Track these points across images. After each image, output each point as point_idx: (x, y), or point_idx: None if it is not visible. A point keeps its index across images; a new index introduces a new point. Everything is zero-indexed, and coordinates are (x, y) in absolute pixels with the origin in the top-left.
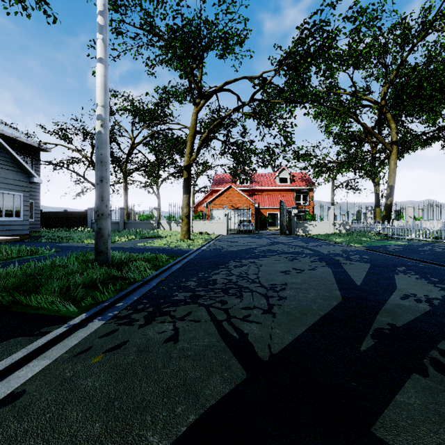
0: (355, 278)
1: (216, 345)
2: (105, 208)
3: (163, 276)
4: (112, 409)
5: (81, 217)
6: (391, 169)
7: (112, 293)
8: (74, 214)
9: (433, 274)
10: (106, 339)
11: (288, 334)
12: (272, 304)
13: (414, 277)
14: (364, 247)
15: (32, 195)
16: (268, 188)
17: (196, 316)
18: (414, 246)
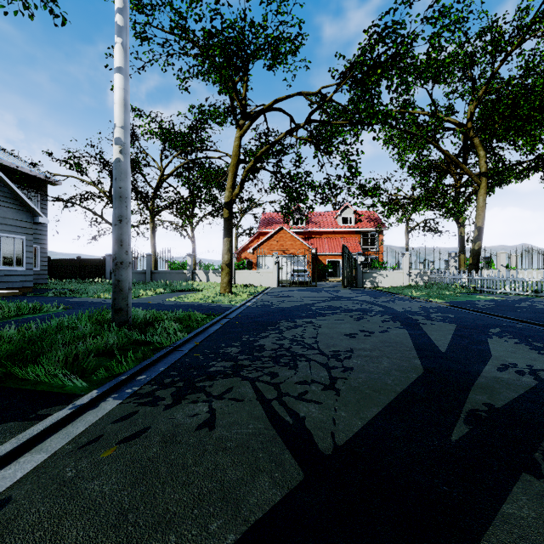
0: (438, 343)
1: (264, 433)
2: (125, 255)
3: (197, 340)
4: (125, 525)
5: (98, 266)
6: (480, 206)
7: (133, 363)
8: (89, 262)
9: (536, 338)
10: (121, 425)
11: (356, 417)
12: (335, 378)
13: (512, 341)
14: (447, 303)
15: (37, 239)
16: (328, 230)
17: (238, 394)
18: (509, 302)
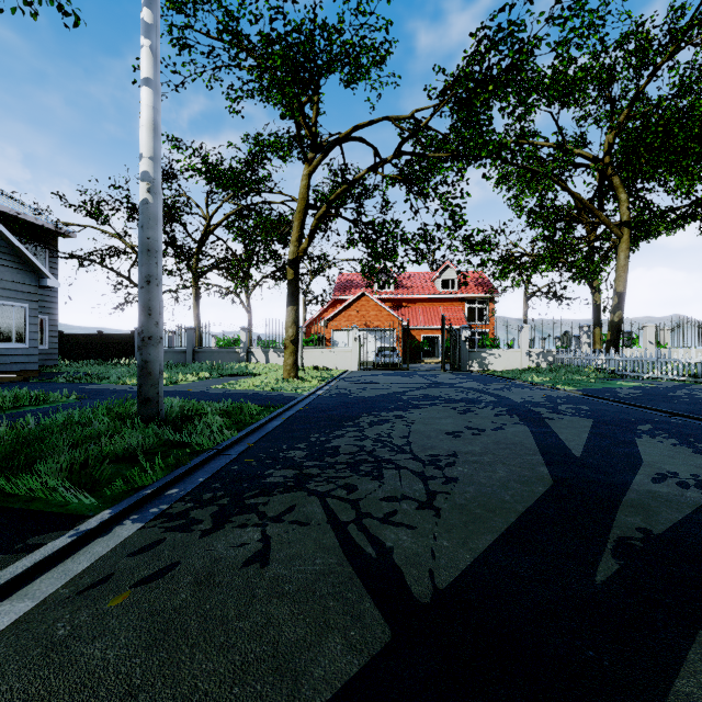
0: (571, 444)
1: (336, 571)
2: (154, 328)
3: (250, 440)
4: None
5: (125, 343)
6: (620, 266)
7: (162, 472)
8: (113, 338)
9: (700, 438)
10: (140, 559)
11: (463, 548)
12: (434, 492)
13: (669, 441)
14: (580, 392)
15: (45, 308)
16: (424, 297)
17: (302, 514)
18: (661, 389)
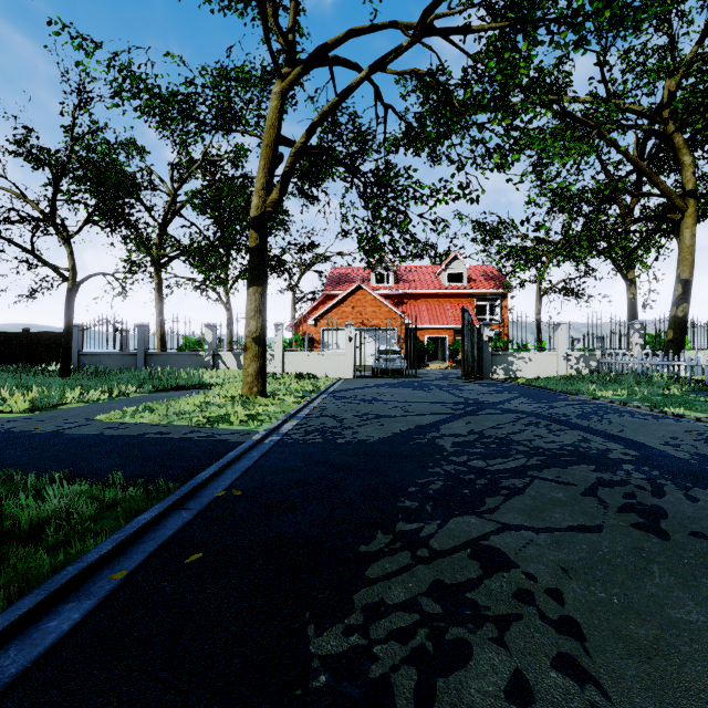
0: None
1: None
2: None
3: None
4: None
5: (59, 344)
6: (686, 246)
7: None
8: (43, 337)
9: None
10: None
11: None
12: None
13: None
14: None
15: None
16: (428, 292)
17: None
18: None
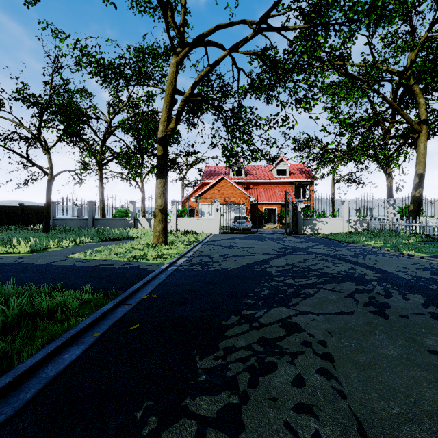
0: None
1: None
2: None
3: None
4: None
5: (41, 213)
6: (421, 153)
7: None
8: (31, 209)
9: None
10: None
11: None
12: None
13: None
14: None
15: None
16: (265, 181)
17: None
18: None
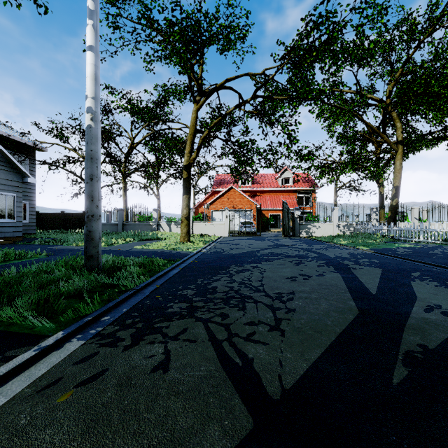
0: (369, 285)
1: (215, 375)
2: (95, 209)
3: (158, 283)
4: None
5: (79, 219)
6: (397, 169)
7: (99, 305)
8: (71, 215)
9: None
10: (81, 367)
11: (301, 359)
12: (280, 319)
13: (433, 284)
14: (372, 250)
15: (27, 196)
16: (270, 189)
17: (192, 334)
18: (424, 249)
